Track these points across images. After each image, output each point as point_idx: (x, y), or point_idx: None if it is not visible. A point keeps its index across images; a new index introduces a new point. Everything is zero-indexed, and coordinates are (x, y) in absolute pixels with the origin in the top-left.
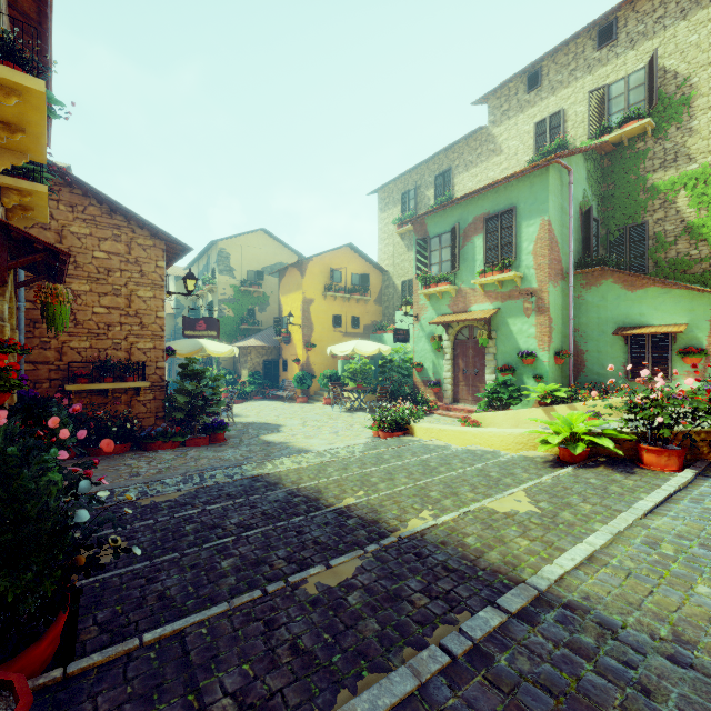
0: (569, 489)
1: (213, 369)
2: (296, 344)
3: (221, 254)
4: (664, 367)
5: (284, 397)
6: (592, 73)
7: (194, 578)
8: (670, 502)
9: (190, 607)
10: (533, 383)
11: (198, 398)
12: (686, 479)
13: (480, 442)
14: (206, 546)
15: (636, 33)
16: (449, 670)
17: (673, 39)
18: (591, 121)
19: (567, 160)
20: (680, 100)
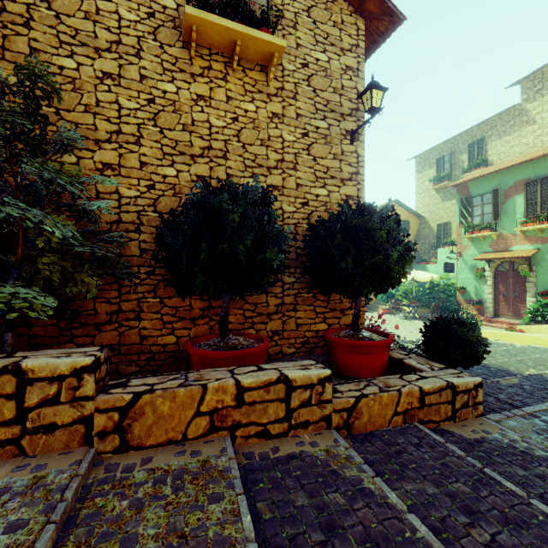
0: None
1: None
2: None
3: None
4: None
5: None
6: None
7: None
8: None
9: None
10: None
11: None
12: None
13: (540, 343)
14: None
15: None
16: None
17: None
18: None
19: None
20: None
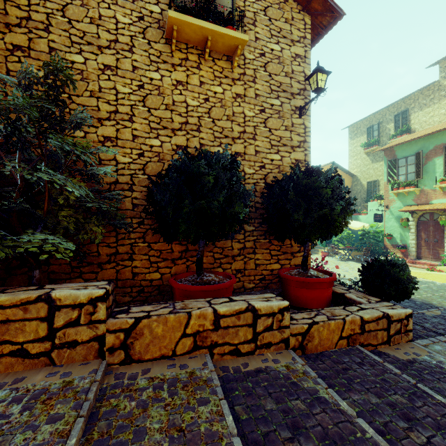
0: None
1: None
2: None
3: None
4: None
5: None
6: None
7: None
8: None
9: None
10: None
11: None
12: None
13: None
14: None
15: None
16: None
17: None
18: None
19: None
20: None
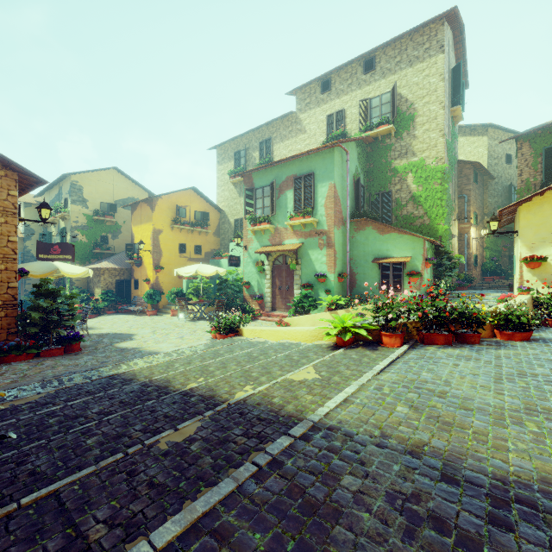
0: (340, 362)
1: (66, 288)
2: (146, 267)
3: (74, 186)
4: (400, 283)
5: (136, 311)
6: (361, 89)
7: (63, 455)
8: (393, 364)
9: (61, 476)
10: (325, 295)
11: (53, 314)
12: (403, 350)
13: (288, 337)
14: (71, 431)
15: (385, 69)
16: (257, 474)
17: (405, 77)
18: (360, 120)
19: (345, 145)
20: (409, 116)
